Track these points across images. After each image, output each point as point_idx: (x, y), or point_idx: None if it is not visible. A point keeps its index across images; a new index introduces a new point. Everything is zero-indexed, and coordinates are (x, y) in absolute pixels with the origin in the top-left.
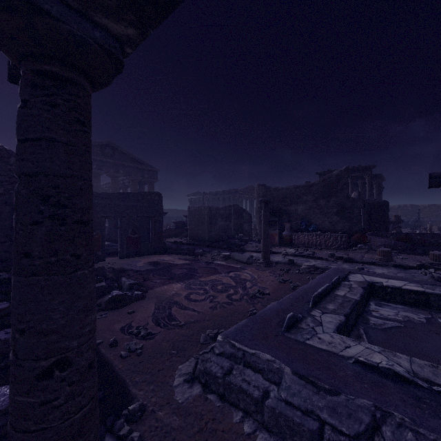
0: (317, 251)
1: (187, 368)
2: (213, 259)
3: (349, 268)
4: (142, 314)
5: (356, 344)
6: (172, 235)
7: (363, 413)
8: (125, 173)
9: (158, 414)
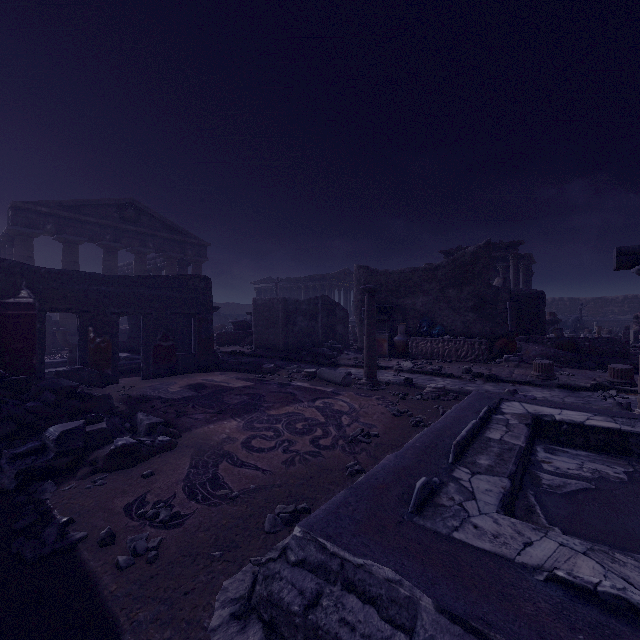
0: (445, 364)
1: (239, 586)
2: (291, 379)
3: (494, 390)
4: (166, 478)
5: (541, 538)
6: (229, 341)
7: None
8: (157, 248)
9: None
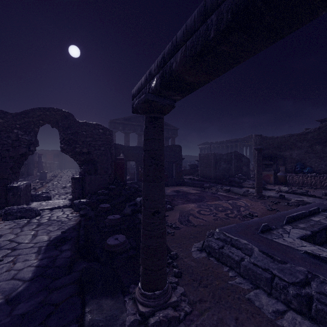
0: (311, 190)
1: (199, 245)
2: (217, 191)
3: None
4: (172, 217)
5: (311, 246)
6: (187, 174)
7: (300, 274)
8: None
9: (184, 259)
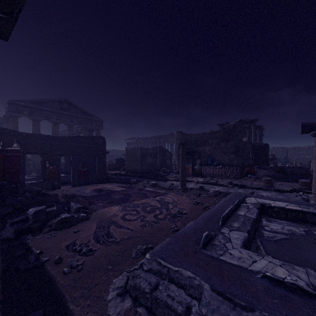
0: (219, 179)
1: (120, 282)
2: (144, 186)
3: (243, 192)
4: (85, 233)
5: (261, 259)
6: (114, 168)
7: None
8: (78, 123)
9: None
